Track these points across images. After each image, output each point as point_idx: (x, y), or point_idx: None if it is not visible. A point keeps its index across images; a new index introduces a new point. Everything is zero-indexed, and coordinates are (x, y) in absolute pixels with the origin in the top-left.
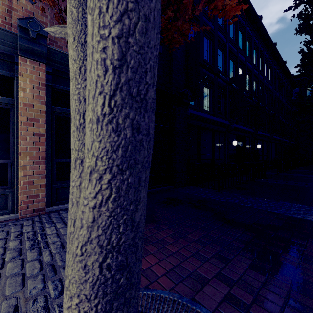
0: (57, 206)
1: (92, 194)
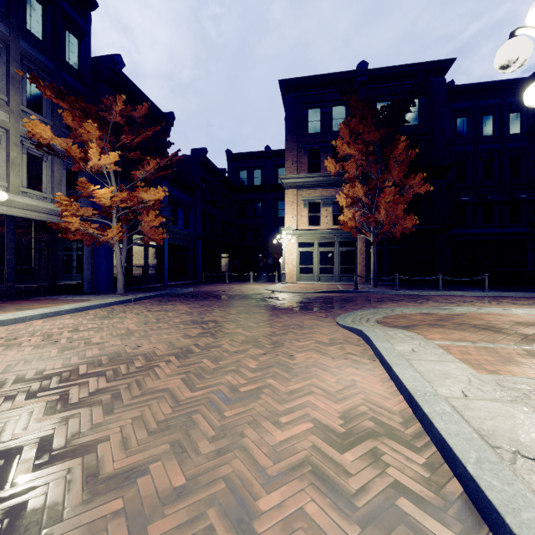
0: (368, 282)
1: (372, 266)
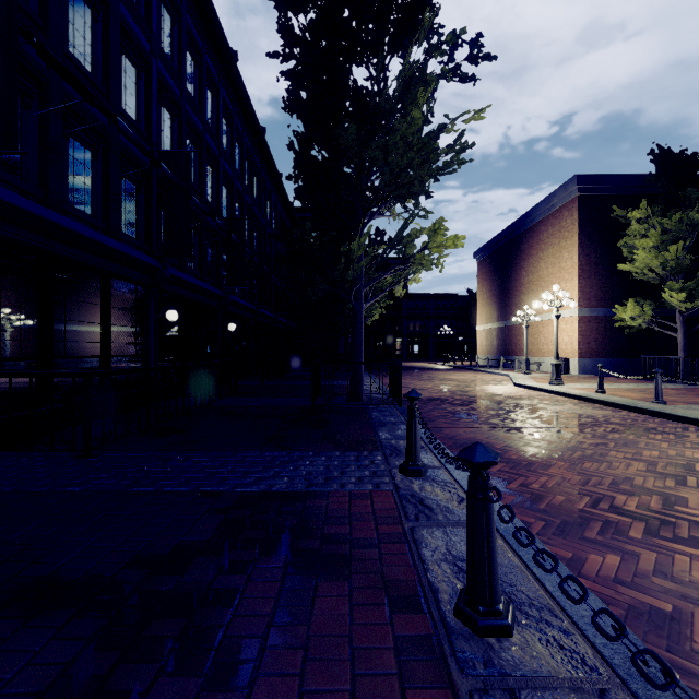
0: None
1: None
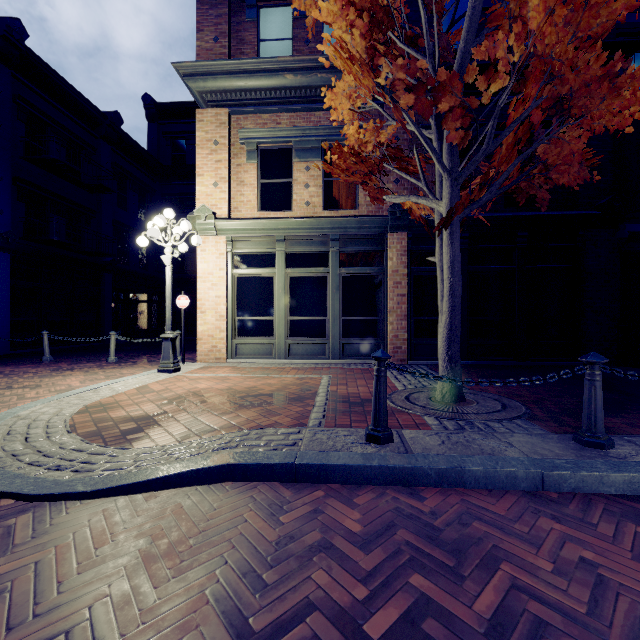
0: (415, 360)
1: (445, 317)
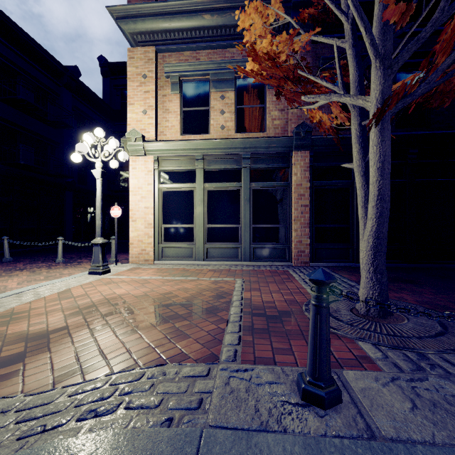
0: (316, 263)
1: (370, 224)
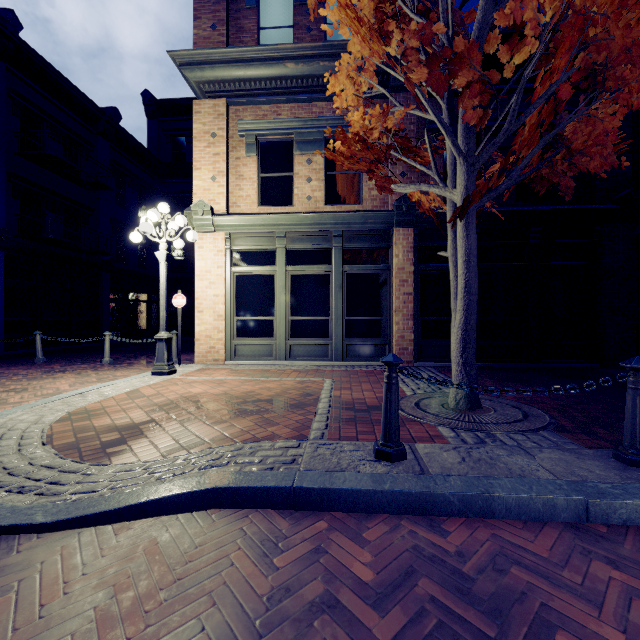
0: (422, 362)
1: (459, 316)
